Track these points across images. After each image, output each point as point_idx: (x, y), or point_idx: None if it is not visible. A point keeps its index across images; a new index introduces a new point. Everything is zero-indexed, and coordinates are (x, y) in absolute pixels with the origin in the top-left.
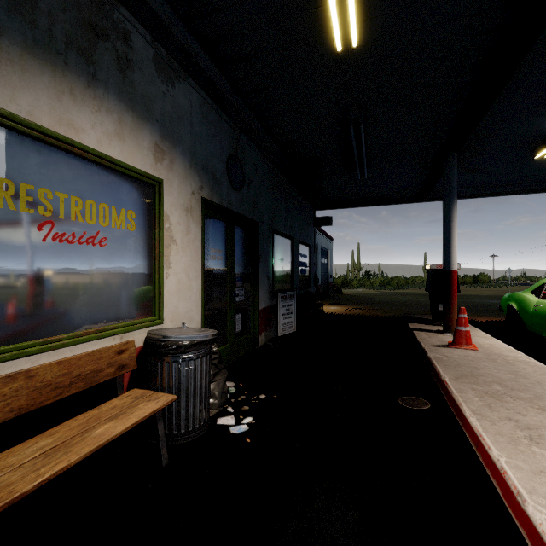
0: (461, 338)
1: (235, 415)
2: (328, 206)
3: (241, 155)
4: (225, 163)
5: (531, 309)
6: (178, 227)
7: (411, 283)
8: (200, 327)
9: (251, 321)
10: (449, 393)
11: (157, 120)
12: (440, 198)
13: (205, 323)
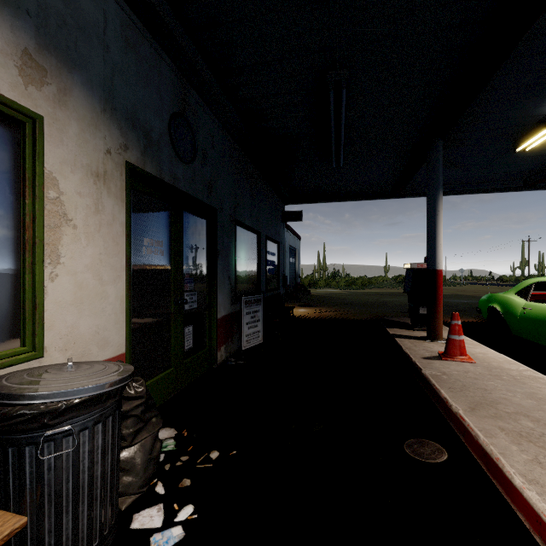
0: (455, 348)
1: (166, 503)
2: (297, 200)
3: (192, 118)
4: (167, 122)
5: (519, 312)
6: (78, 199)
7: (374, 283)
8: (122, 352)
9: (206, 333)
10: (470, 435)
11: (28, 12)
12: (414, 194)
13: (133, 345)
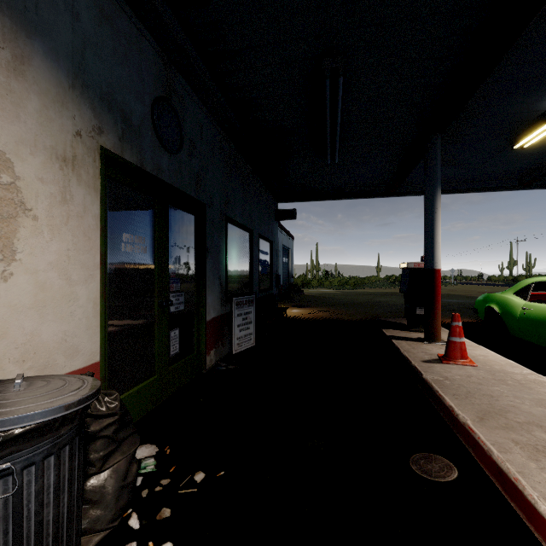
0: (456, 351)
1: (140, 541)
2: (291, 198)
3: (178, 105)
4: (149, 106)
5: (518, 312)
6: (40, 186)
7: (367, 283)
8: (95, 361)
9: (194, 337)
10: (481, 449)
11: None
12: (409, 193)
13: (110, 352)
